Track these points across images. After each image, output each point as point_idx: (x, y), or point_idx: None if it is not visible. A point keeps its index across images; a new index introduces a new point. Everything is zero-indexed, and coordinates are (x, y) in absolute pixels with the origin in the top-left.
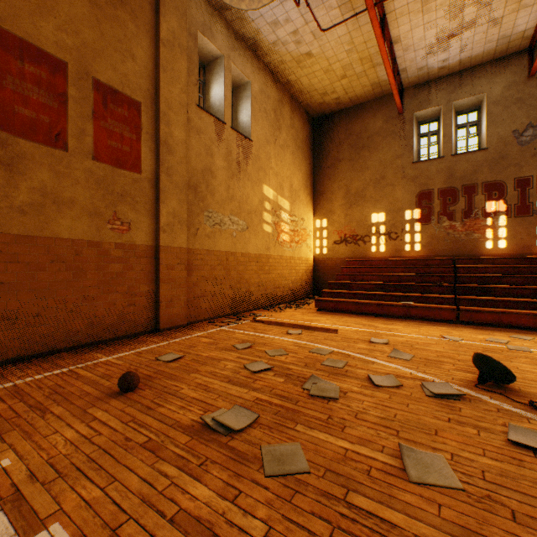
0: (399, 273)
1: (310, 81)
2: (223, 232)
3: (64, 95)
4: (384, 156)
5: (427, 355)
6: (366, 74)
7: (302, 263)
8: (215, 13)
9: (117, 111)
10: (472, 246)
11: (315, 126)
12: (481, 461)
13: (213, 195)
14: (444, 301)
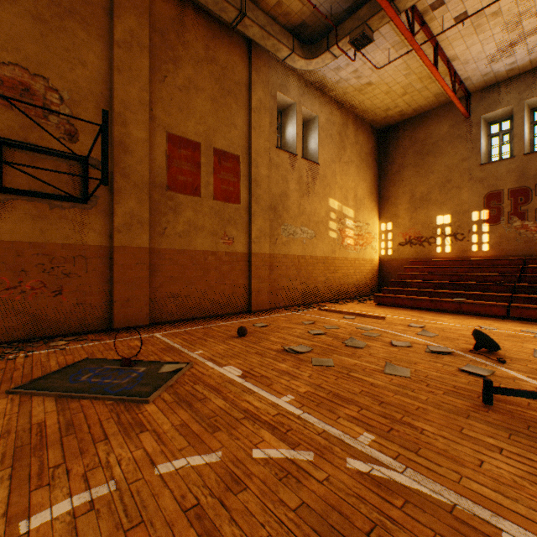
0: (462, 272)
1: (372, 102)
2: (295, 240)
3: (199, 163)
4: (450, 160)
5: (450, 335)
6: (427, 88)
7: (366, 264)
8: (289, 72)
9: (226, 165)
10: None
11: (380, 137)
12: (430, 373)
13: (288, 212)
14: (499, 299)
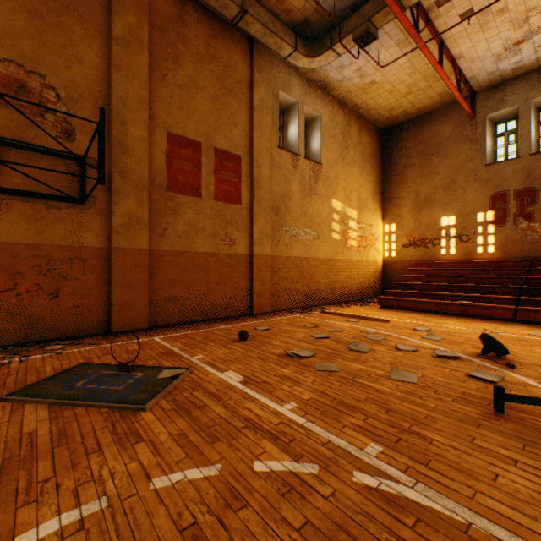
0: (467, 275)
1: (376, 102)
2: (298, 241)
3: (199, 163)
4: (454, 160)
5: (456, 339)
6: (431, 87)
7: (370, 266)
8: (291, 71)
9: (227, 165)
10: None
11: (383, 137)
12: (438, 379)
13: (290, 213)
14: (505, 302)
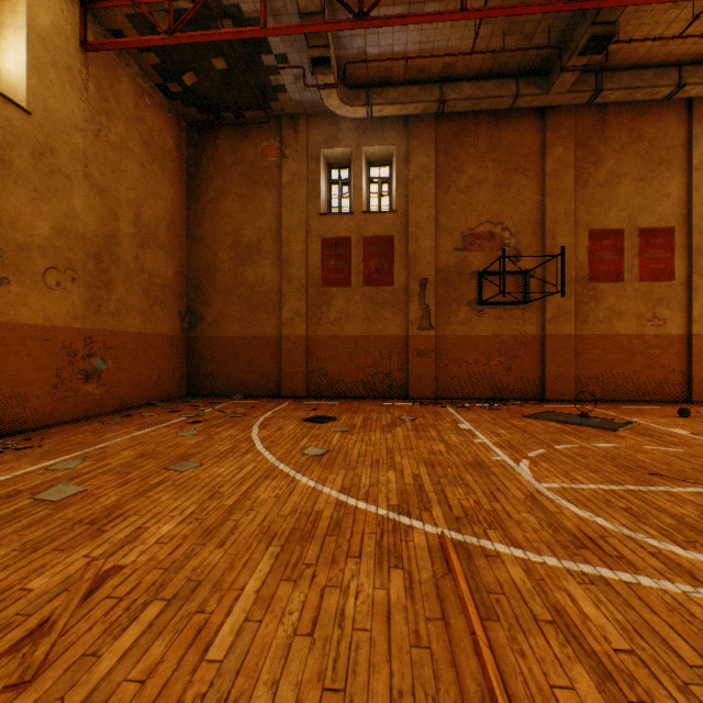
0: None
1: None
2: None
3: (620, 249)
4: None
5: None
6: None
7: None
8: None
9: (654, 242)
10: None
11: None
12: None
13: None
14: None
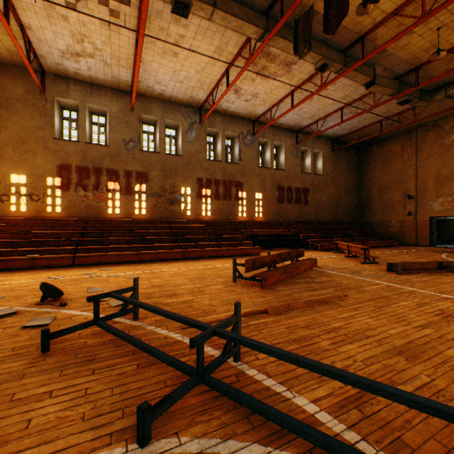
0: (38, 230)
1: None
2: None
3: None
4: (26, 123)
5: (20, 293)
6: None
7: None
8: None
9: None
10: (100, 211)
11: None
12: None
13: None
14: (68, 251)
